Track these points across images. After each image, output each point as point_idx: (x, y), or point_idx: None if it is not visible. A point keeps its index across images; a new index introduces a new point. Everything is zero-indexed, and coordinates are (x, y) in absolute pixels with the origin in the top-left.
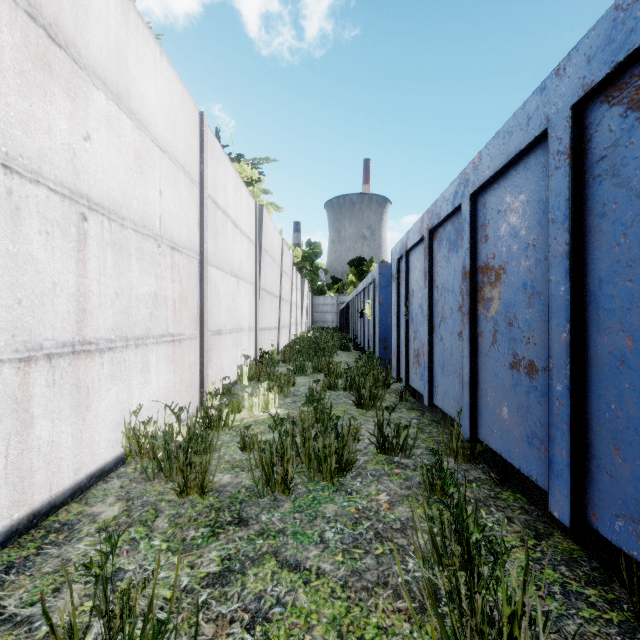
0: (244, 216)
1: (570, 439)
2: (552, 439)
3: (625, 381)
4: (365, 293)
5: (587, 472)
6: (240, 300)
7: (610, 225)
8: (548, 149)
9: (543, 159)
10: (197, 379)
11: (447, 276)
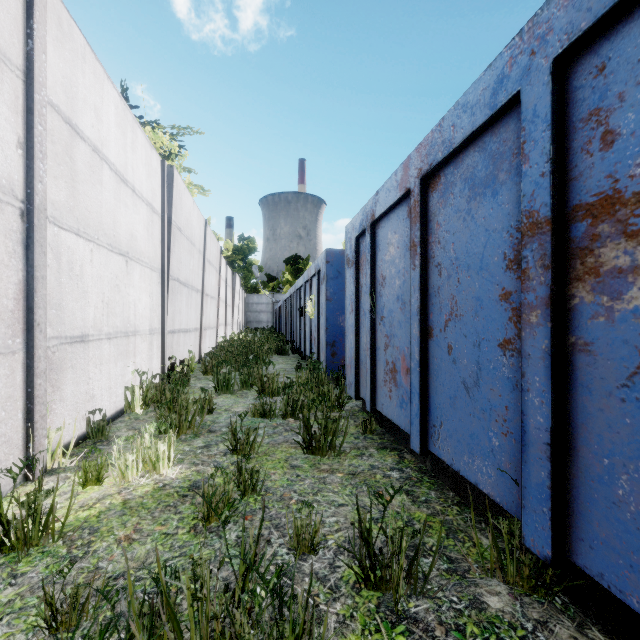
0: (140, 172)
1: None
2: None
3: None
4: (306, 288)
5: None
6: (132, 290)
7: None
8: None
9: None
10: (16, 427)
11: (466, 243)
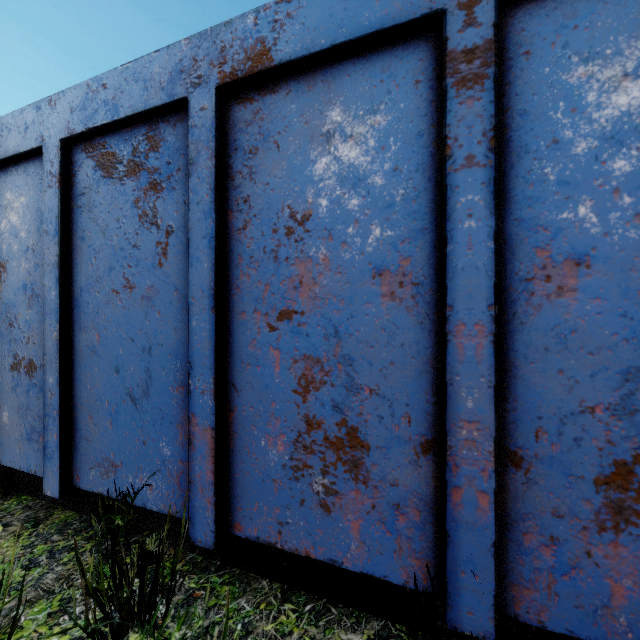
0: None
1: (60, 422)
2: (46, 427)
3: (96, 366)
4: None
5: (74, 445)
6: None
7: (88, 248)
8: (43, 166)
9: (42, 172)
10: None
11: None
